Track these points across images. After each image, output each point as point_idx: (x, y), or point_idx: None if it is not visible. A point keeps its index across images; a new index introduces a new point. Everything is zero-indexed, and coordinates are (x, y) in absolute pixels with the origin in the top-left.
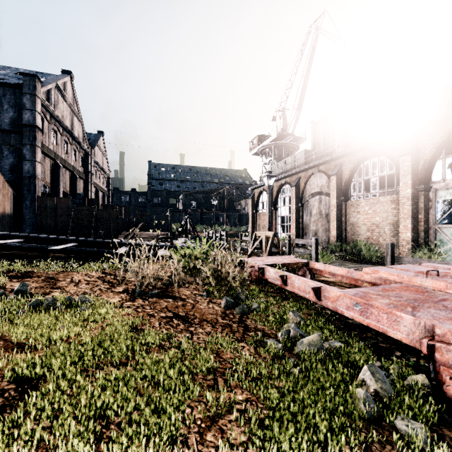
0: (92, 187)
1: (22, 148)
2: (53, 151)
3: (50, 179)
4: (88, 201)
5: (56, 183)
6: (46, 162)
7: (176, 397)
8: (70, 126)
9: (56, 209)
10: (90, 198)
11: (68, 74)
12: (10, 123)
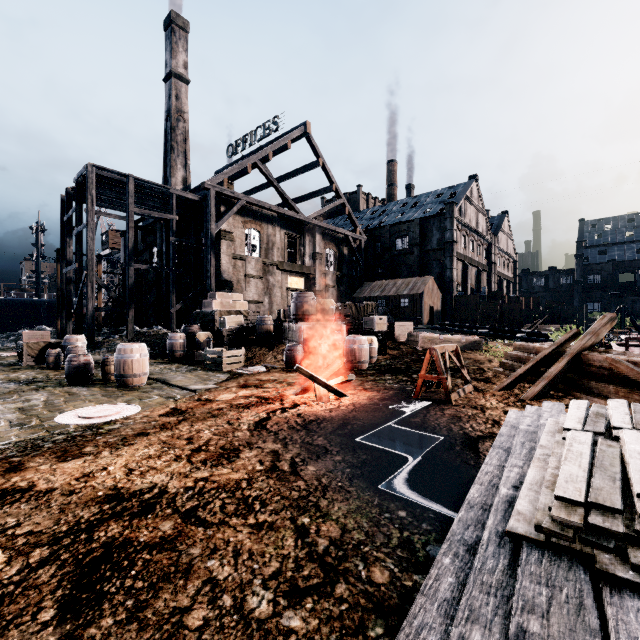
0: (495, 278)
1: (445, 260)
2: (463, 254)
3: (460, 279)
4: (491, 294)
5: (465, 282)
6: (458, 266)
7: None
8: (475, 225)
9: (467, 305)
10: (493, 291)
11: (474, 178)
12: (437, 244)
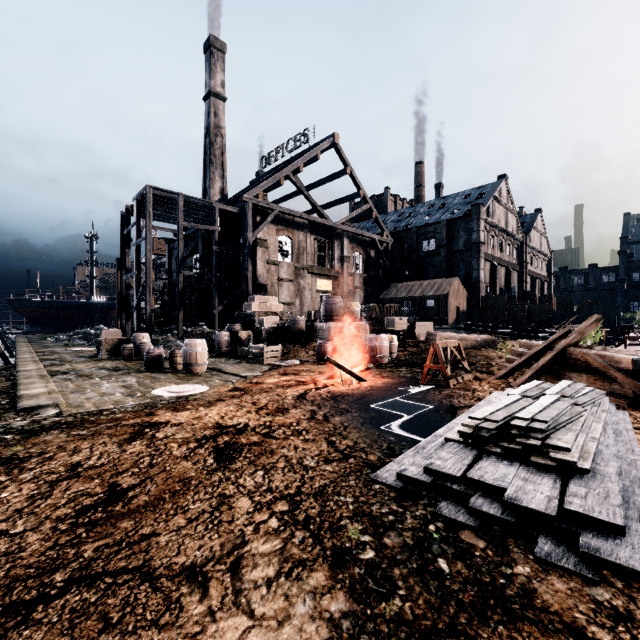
0: (526, 277)
1: (471, 261)
2: (491, 255)
3: (488, 279)
4: (522, 294)
5: (493, 282)
6: (486, 266)
7: None
8: (505, 225)
9: (494, 305)
10: (523, 291)
11: (503, 178)
12: (463, 245)
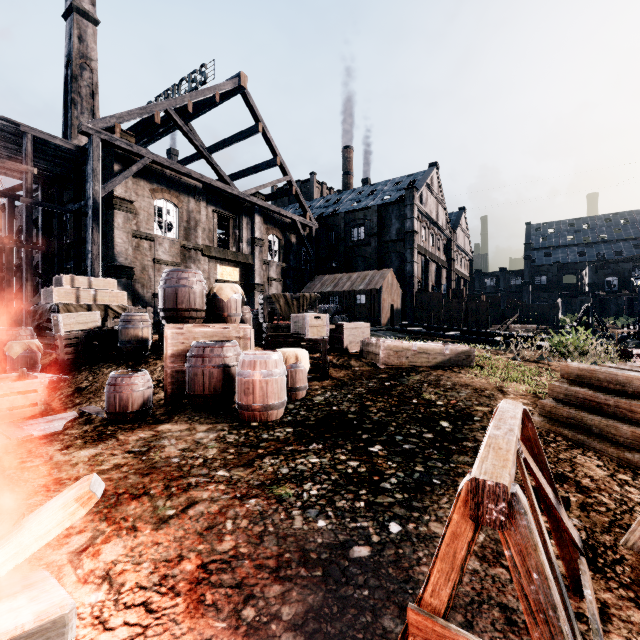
0: (454, 275)
1: (405, 253)
2: (423, 248)
3: (421, 275)
4: (452, 292)
5: (426, 278)
6: (419, 260)
7: (533, 370)
8: (436, 217)
9: (429, 303)
10: (453, 289)
11: (434, 166)
12: (396, 234)
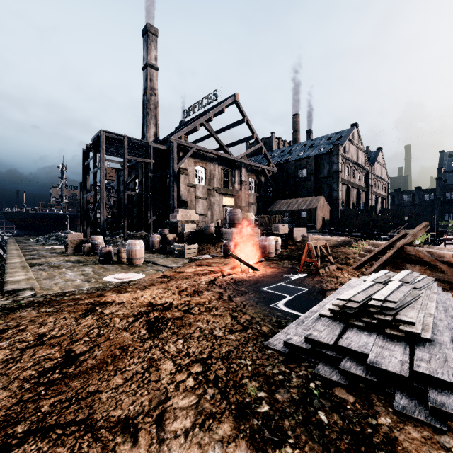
0: (371, 196)
1: (333, 185)
2: (346, 180)
3: (345, 197)
4: (368, 208)
5: (348, 199)
6: (343, 188)
7: None
8: (356, 159)
9: (349, 216)
10: (369, 206)
11: (355, 125)
12: (327, 173)
